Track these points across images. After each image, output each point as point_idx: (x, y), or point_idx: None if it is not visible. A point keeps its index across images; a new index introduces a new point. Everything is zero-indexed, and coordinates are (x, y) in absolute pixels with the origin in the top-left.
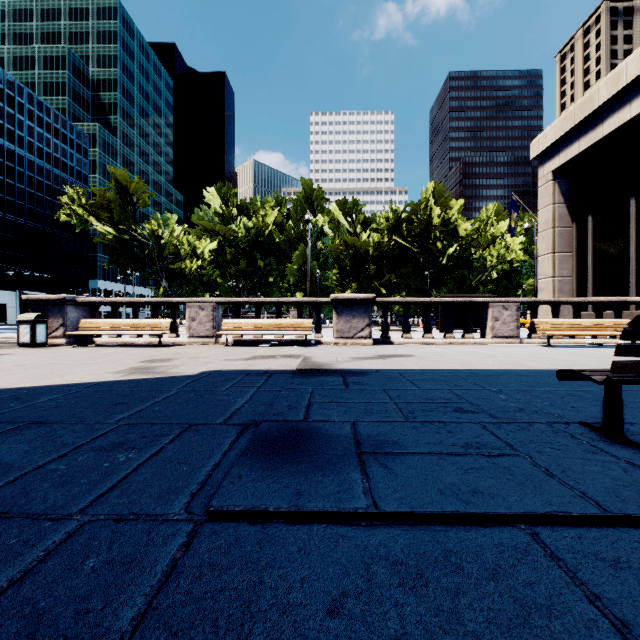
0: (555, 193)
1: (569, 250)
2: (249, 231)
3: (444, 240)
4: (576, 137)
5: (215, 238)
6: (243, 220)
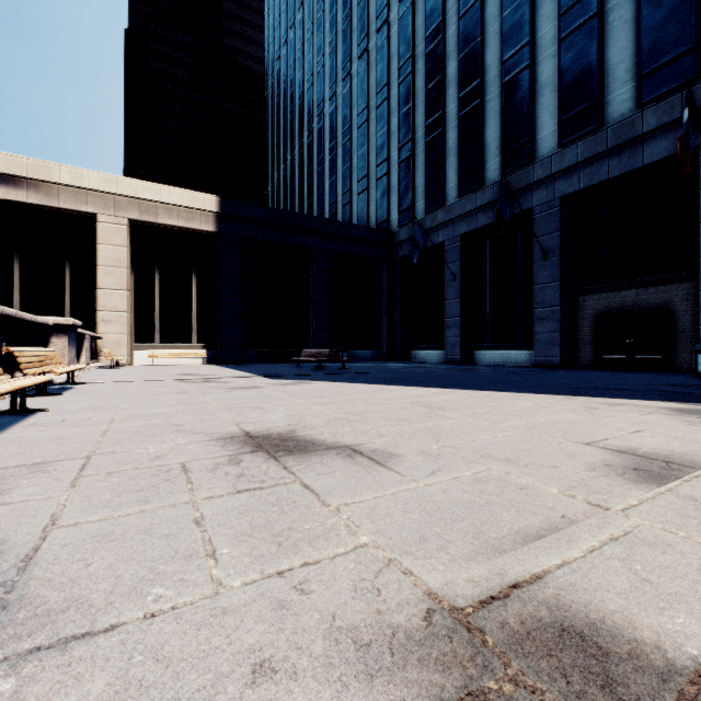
0: None
1: None
2: None
3: None
4: (24, 186)
5: None
6: None
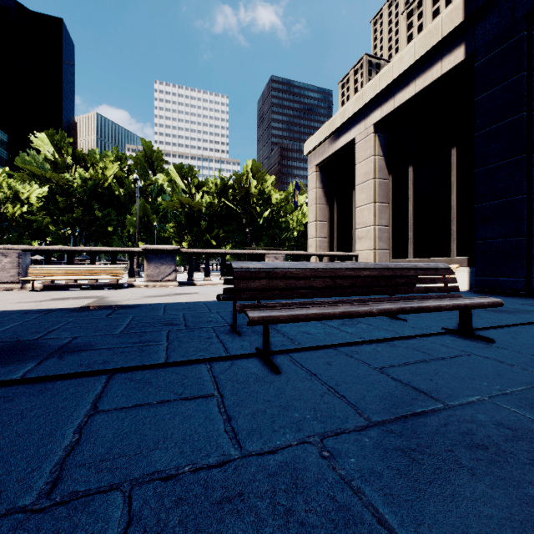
0: (317, 181)
1: (325, 220)
2: (86, 181)
3: (261, 205)
4: (327, 145)
5: (46, 184)
6: (79, 170)
